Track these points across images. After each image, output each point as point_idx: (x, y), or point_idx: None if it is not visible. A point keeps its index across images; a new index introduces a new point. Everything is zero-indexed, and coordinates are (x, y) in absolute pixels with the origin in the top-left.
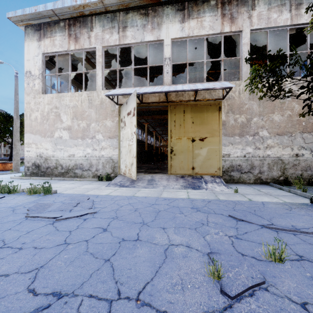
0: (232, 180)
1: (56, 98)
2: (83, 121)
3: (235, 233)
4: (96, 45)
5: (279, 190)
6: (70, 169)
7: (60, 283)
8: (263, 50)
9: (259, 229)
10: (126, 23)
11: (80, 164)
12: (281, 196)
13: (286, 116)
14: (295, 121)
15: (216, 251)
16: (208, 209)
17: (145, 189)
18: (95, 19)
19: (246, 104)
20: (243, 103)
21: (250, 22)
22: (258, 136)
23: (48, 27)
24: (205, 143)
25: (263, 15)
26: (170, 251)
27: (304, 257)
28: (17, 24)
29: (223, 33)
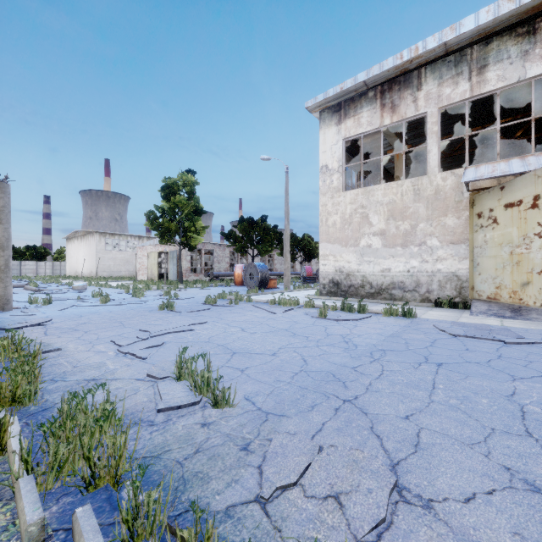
0: None
1: (363, 194)
2: (405, 221)
3: None
4: (427, 108)
5: None
6: (383, 289)
7: None
8: None
9: None
10: (486, 60)
11: (399, 282)
12: None
13: None
14: None
15: None
16: None
17: None
18: (425, 71)
19: None
20: None
21: None
22: None
23: (350, 103)
24: None
25: None
26: None
27: None
28: (312, 111)
29: None
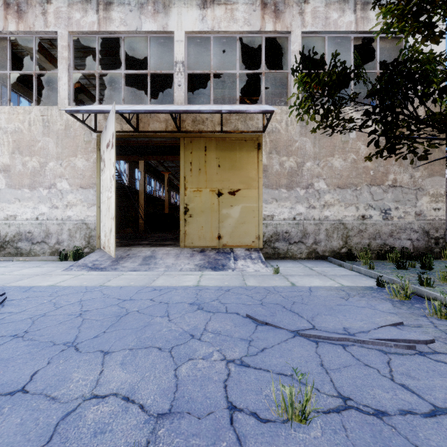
0: (277, 254)
1: None
2: (34, 157)
3: (244, 352)
4: (57, 28)
5: (339, 267)
6: (7, 241)
7: None
8: (315, 54)
9: (290, 339)
10: None
11: (27, 232)
12: (340, 277)
13: (349, 161)
14: (361, 169)
15: (183, 404)
16: (218, 304)
17: (132, 273)
18: None
19: (297, 141)
20: (292, 140)
21: (302, 20)
22: (313, 189)
23: None
24: (238, 198)
25: (320, 13)
26: (75, 419)
27: (351, 401)
28: None
29: (265, 33)
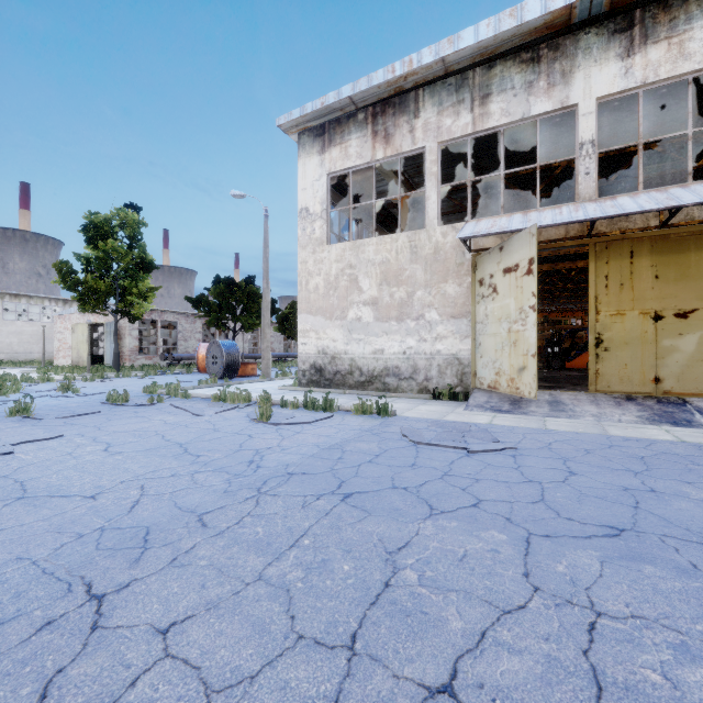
0: None
1: (351, 250)
2: (401, 287)
3: None
4: (426, 142)
5: None
6: (375, 376)
7: (599, 519)
8: None
9: None
10: (489, 88)
11: (394, 367)
12: None
13: None
14: None
15: None
16: None
17: (555, 419)
18: (424, 93)
19: None
20: None
21: None
22: None
23: (336, 126)
24: (692, 323)
25: None
26: None
27: None
28: (288, 132)
29: None
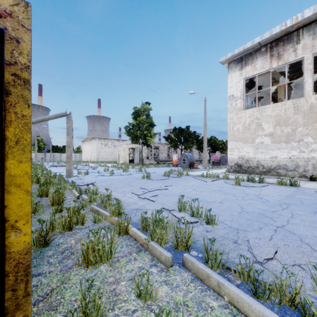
0: None
1: (257, 111)
2: (287, 126)
3: None
4: (304, 55)
5: None
6: (271, 169)
7: None
8: None
9: None
10: None
11: (283, 165)
12: None
13: None
14: None
15: None
16: None
17: None
18: (302, 31)
19: None
20: None
21: None
22: None
23: (249, 56)
24: None
25: None
26: None
27: None
28: (223, 63)
29: None
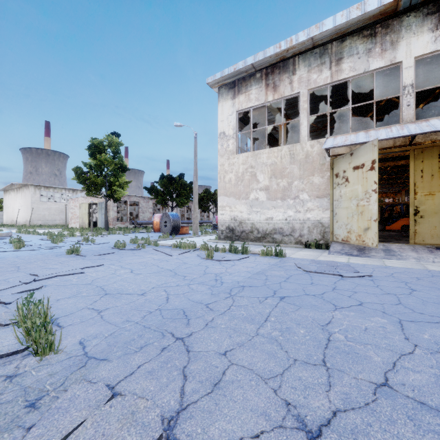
0: None
1: (252, 157)
2: (284, 179)
3: None
4: (300, 89)
5: None
6: (267, 234)
7: None
8: None
9: None
10: (342, 54)
11: (279, 228)
12: None
13: None
14: None
15: None
16: None
17: (389, 260)
18: (298, 59)
19: None
20: None
21: None
22: None
23: (242, 82)
24: None
25: None
26: None
27: None
28: (212, 87)
29: None
